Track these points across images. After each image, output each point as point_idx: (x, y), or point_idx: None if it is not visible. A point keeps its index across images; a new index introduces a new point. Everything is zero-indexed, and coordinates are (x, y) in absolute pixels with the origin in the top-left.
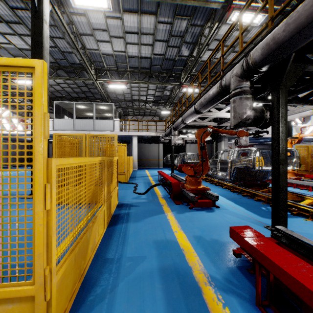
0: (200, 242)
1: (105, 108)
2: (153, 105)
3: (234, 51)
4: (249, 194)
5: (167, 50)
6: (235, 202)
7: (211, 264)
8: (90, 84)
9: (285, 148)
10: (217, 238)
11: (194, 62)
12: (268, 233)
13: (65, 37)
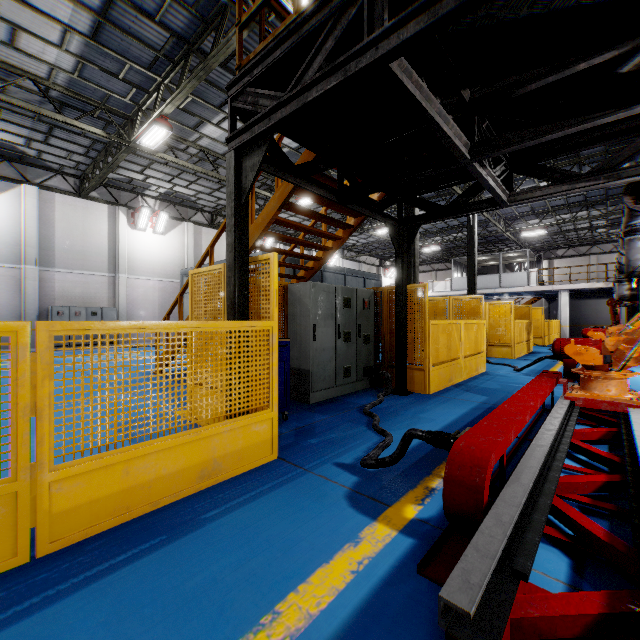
0: None
1: (515, 255)
2: (610, 229)
3: None
4: None
5: None
6: None
7: None
8: (495, 230)
9: None
10: None
11: None
12: None
13: None
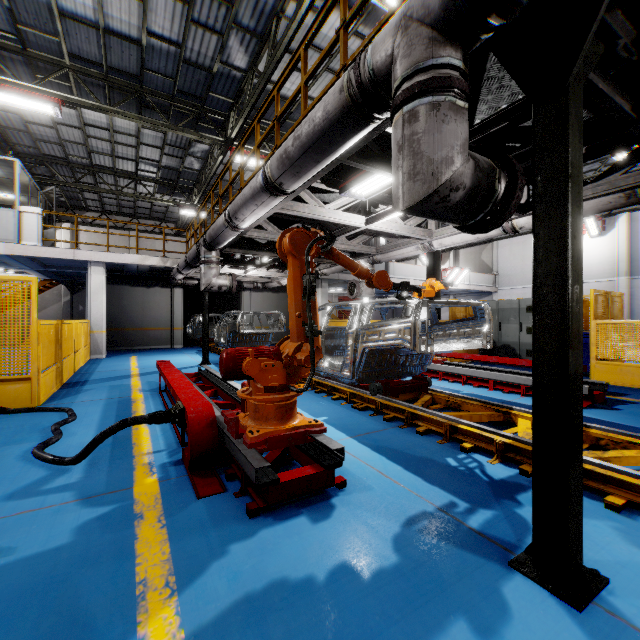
0: None
1: None
2: (159, 191)
3: None
4: (400, 416)
5: (187, 31)
6: (380, 450)
7: None
8: None
9: (579, 292)
10: None
11: (262, 85)
12: (544, 603)
13: None
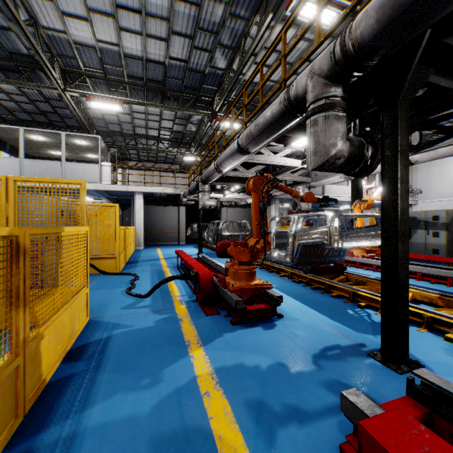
0: (263, 422)
1: (85, 143)
2: (171, 146)
3: None
4: (322, 287)
5: (191, 53)
6: (306, 303)
7: None
8: (55, 99)
9: (406, 211)
10: (295, 402)
11: (235, 78)
12: (381, 370)
13: None
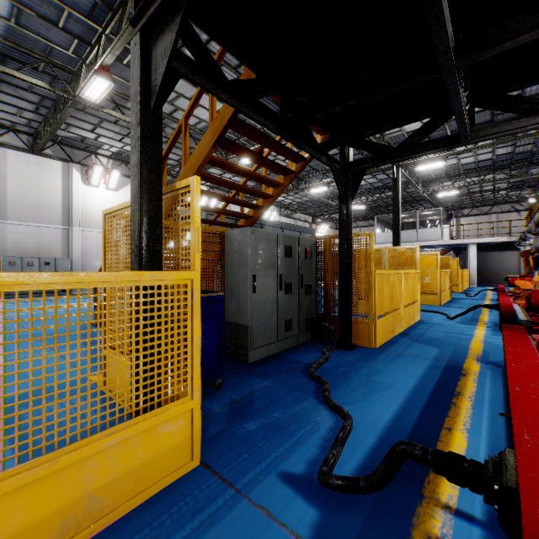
0: None
1: (429, 213)
2: (510, 191)
3: None
4: None
5: (513, 149)
6: None
7: None
8: (412, 191)
9: None
10: None
11: None
12: None
13: None
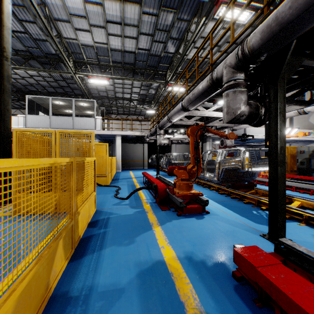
0: (192, 261)
1: (86, 105)
2: (138, 104)
3: (220, 51)
4: (237, 197)
5: (152, 45)
6: (225, 206)
7: (208, 295)
8: (69, 79)
9: (283, 148)
10: (211, 254)
11: (181, 59)
12: (266, 243)
13: (37, 21)
